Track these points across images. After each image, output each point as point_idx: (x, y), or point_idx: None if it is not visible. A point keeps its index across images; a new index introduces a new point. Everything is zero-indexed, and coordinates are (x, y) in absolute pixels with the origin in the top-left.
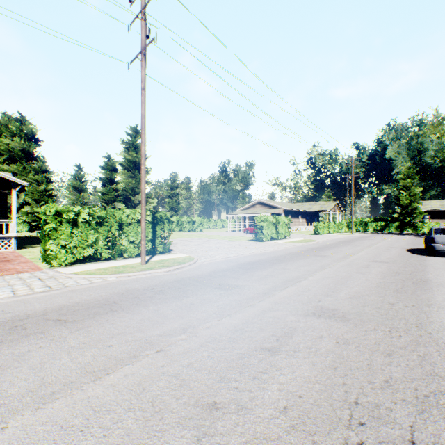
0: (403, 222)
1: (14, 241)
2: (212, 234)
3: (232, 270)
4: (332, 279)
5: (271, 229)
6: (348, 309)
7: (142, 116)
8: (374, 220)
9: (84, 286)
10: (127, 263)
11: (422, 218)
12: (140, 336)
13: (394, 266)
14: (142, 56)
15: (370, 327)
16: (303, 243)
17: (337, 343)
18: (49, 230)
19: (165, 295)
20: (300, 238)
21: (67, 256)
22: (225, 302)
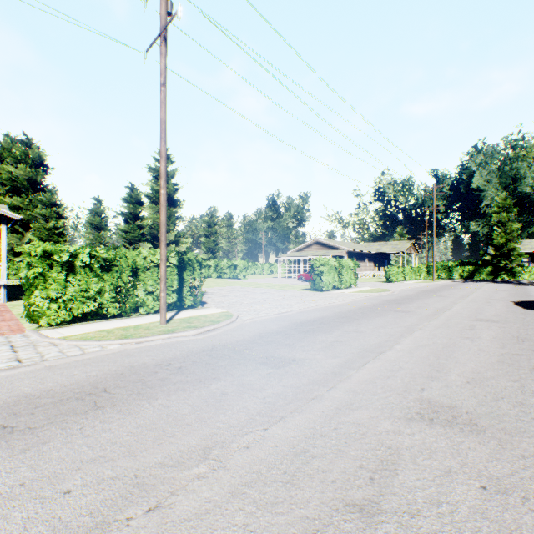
0: (497, 267)
1: (3, 291)
2: (258, 282)
3: (285, 334)
4: (430, 349)
5: (333, 275)
6: (473, 407)
7: (161, 121)
8: (459, 263)
9: (70, 360)
10: (142, 322)
11: (520, 262)
12: (126, 466)
13: (510, 328)
14: (162, 40)
15: (528, 447)
16: (375, 293)
17: (484, 489)
18: (34, 277)
19: (185, 377)
20: (369, 286)
21: (60, 312)
22: (276, 390)
